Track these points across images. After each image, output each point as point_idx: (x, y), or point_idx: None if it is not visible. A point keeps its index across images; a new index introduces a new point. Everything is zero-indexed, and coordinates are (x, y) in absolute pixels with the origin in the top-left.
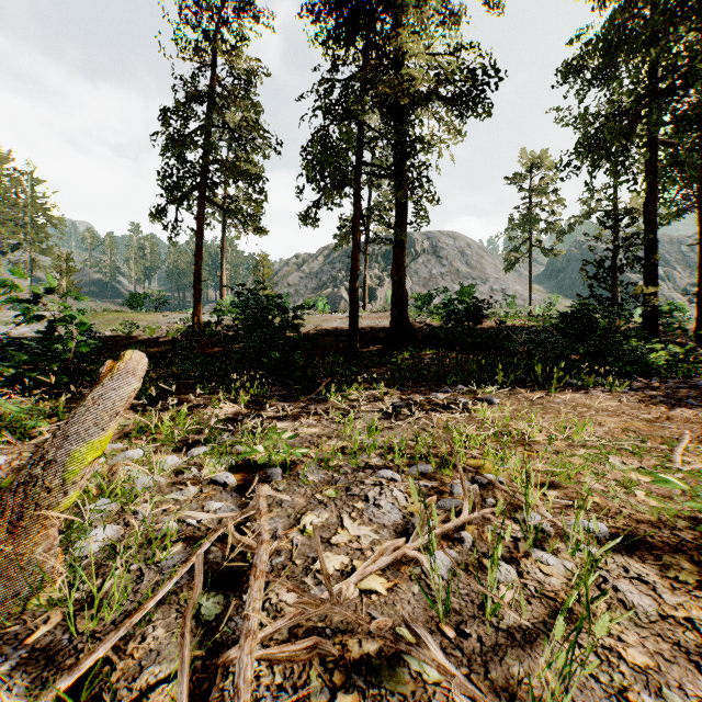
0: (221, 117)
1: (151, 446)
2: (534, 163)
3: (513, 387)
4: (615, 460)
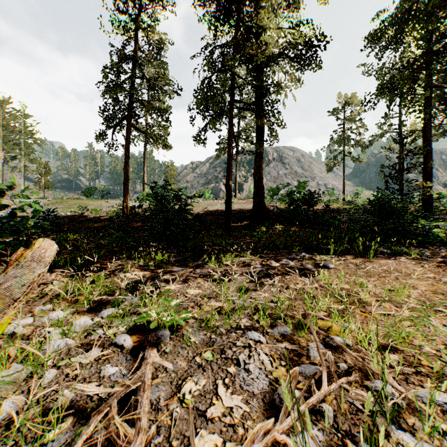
0: (140, 71)
1: (73, 307)
2: (346, 102)
3: (341, 254)
4: (436, 322)
